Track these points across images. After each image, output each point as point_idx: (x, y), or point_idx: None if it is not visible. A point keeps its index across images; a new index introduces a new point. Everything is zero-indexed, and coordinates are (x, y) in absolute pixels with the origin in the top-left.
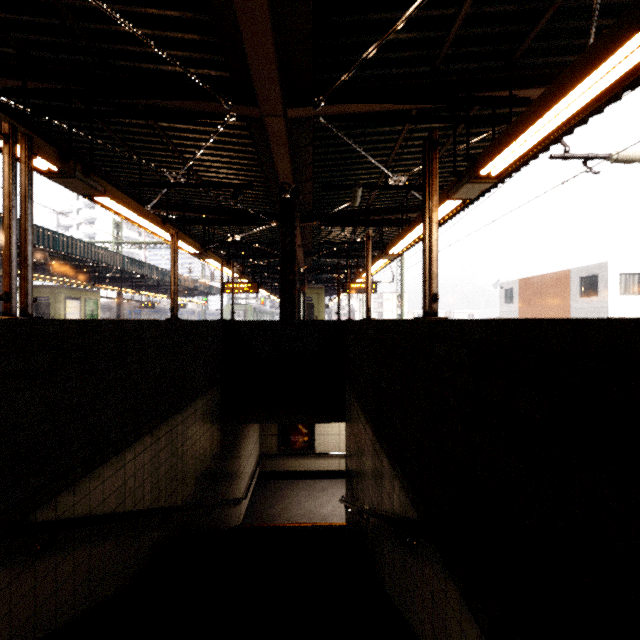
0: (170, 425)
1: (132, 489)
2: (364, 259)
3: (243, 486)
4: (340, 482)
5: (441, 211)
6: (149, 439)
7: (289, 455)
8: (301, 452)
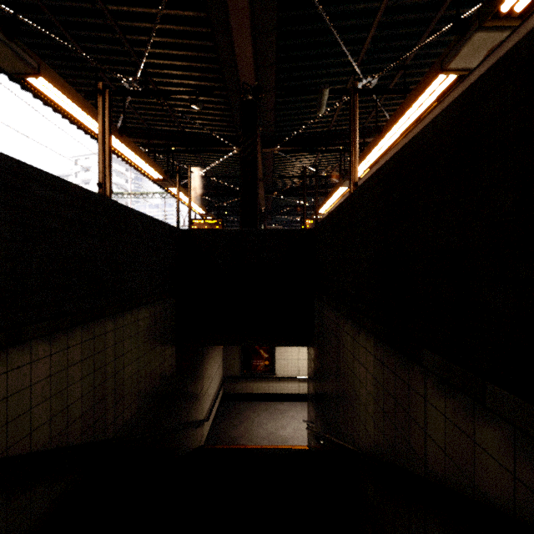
0: (92, 332)
1: (1, 422)
2: (319, 201)
3: (206, 407)
4: (299, 405)
5: (422, 104)
6: (46, 346)
7: (251, 378)
8: (262, 375)
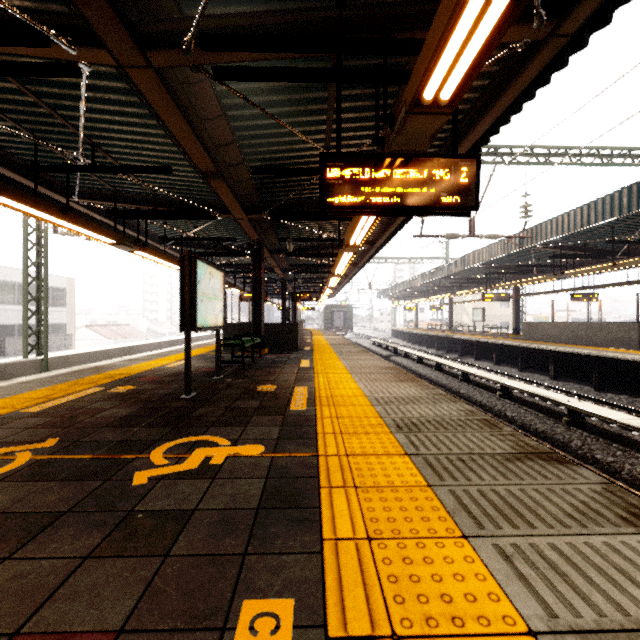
0: None
1: None
2: None
3: None
4: None
5: None
6: None
7: None
8: None
